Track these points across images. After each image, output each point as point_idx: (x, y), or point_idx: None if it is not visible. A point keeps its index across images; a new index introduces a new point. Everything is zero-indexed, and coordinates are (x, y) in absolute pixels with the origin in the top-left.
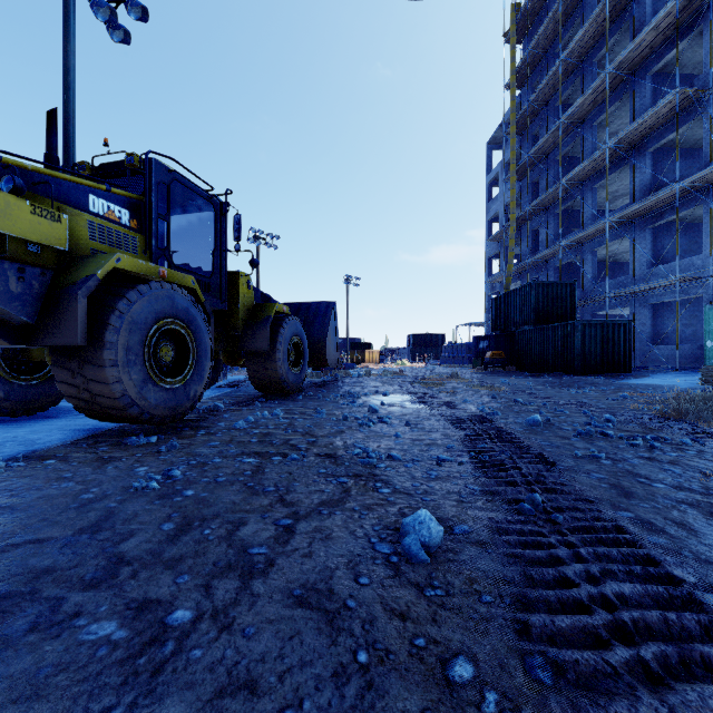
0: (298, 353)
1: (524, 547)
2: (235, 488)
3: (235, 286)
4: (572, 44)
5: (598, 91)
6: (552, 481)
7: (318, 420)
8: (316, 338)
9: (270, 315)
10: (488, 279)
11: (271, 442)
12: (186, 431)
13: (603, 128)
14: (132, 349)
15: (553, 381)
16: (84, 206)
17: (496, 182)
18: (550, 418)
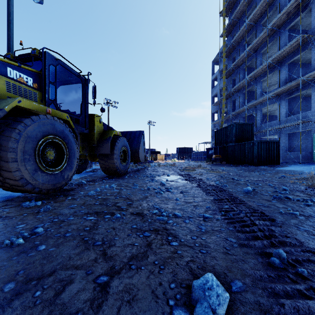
0: (125, 155)
1: (297, 312)
2: (75, 242)
3: (93, 121)
4: (251, 15)
5: (263, 37)
6: (279, 234)
7: (134, 190)
8: (134, 148)
9: (110, 136)
10: (212, 122)
11: (106, 205)
12: (60, 197)
13: (264, 54)
14: (27, 152)
15: (245, 168)
16: (4, 73)
17: (216, 79)
18: (255, 188)
